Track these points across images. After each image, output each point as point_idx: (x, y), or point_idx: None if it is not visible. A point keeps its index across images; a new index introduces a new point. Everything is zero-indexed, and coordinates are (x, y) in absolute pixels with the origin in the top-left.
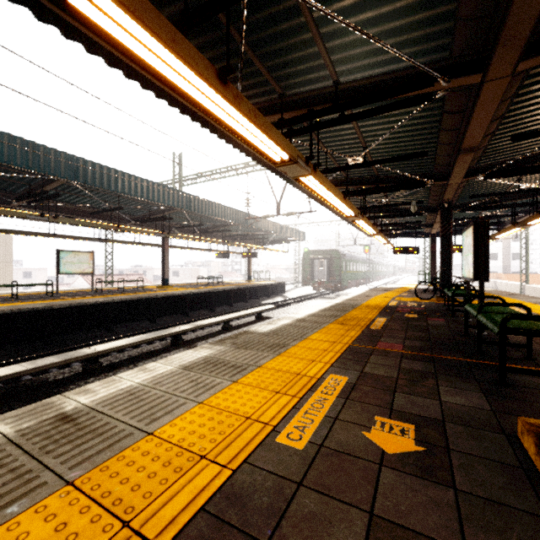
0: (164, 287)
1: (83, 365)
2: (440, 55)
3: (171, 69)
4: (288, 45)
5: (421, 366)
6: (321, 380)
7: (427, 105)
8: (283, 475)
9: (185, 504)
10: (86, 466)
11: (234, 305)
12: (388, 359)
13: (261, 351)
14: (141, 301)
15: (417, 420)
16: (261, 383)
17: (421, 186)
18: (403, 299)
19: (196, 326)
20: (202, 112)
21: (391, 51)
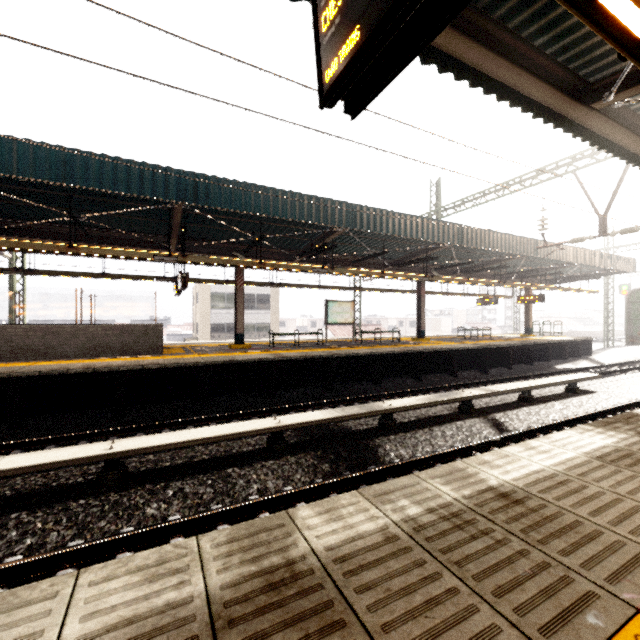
0: (420, 339)
1: (378, 420)
2: None
3: None
4: None
5: None
6: None
7: None
8: None
9: None
10: (631, 587)
11: (513, 368)
12: None
13: None
14: (406, 355)
15: None
16: None
17: None
18: None
19: (489, 392)
20: None
21: None
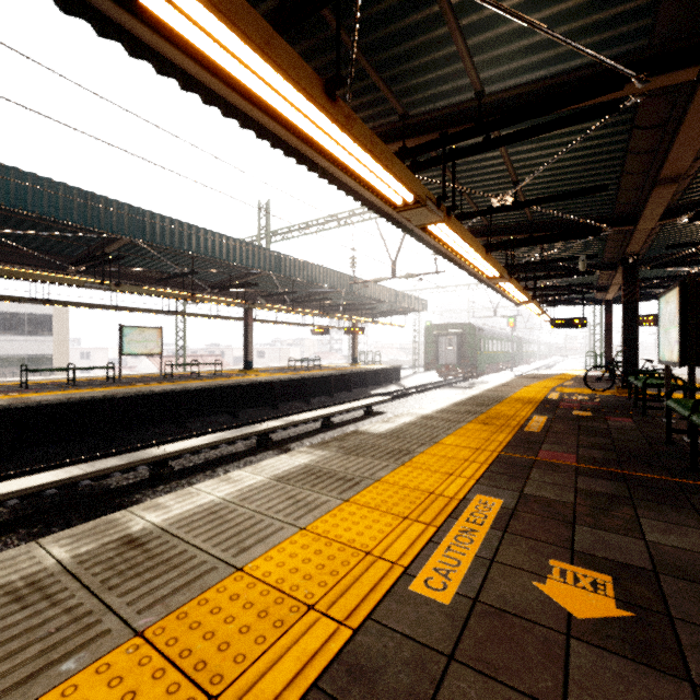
0: (247, 371)
1: (150, 470)
2: (633, 44)
3: (264, 84)
4: (414, 46)
5: (608, 487)
6: (465, 502)
7: (609, 119)
8: (424, 642)
9: (291, 677)
10: (159, 610)
11: (335, 396)
12: (557, 476)
13: (377, 459)
14: (219, 390)
15: (614, 569)
16: (381, 504)
17: (595, 233)
18: (567, 390)
19: (288, 423)
20: (302, 141)
21: (564, 43)
